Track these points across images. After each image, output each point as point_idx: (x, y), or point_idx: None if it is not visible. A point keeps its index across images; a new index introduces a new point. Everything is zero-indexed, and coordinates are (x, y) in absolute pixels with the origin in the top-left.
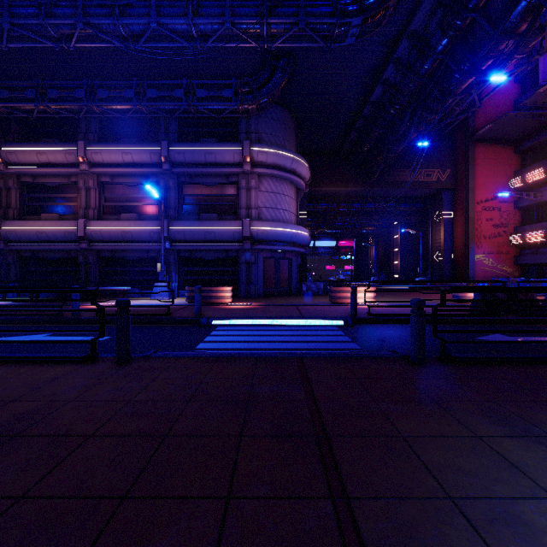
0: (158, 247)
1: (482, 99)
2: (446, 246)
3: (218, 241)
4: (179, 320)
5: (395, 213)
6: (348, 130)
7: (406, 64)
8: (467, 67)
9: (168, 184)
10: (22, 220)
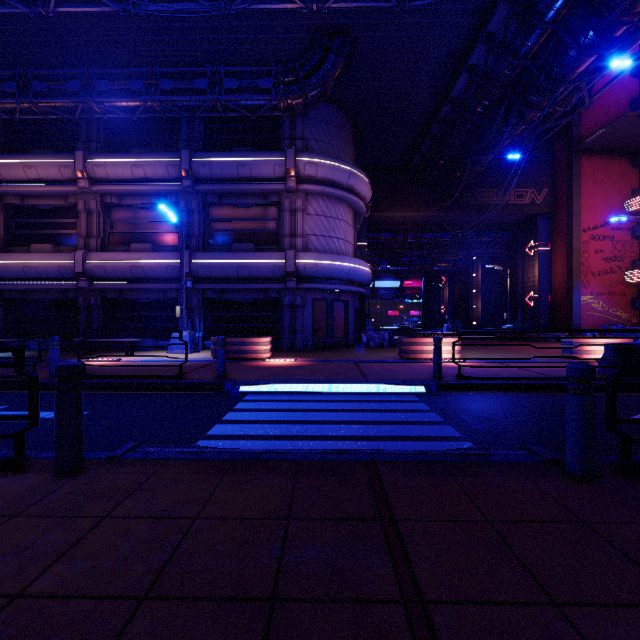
0: (177, 286)
1: (593, 96)
2: (542, 285)
3: (254, 278)
4: (193, 384)
5: (476, 245)
6: (419, 138)
7: (500, 43)
8: (587, 41)
9: (191, 205)
10: (7, 252)
